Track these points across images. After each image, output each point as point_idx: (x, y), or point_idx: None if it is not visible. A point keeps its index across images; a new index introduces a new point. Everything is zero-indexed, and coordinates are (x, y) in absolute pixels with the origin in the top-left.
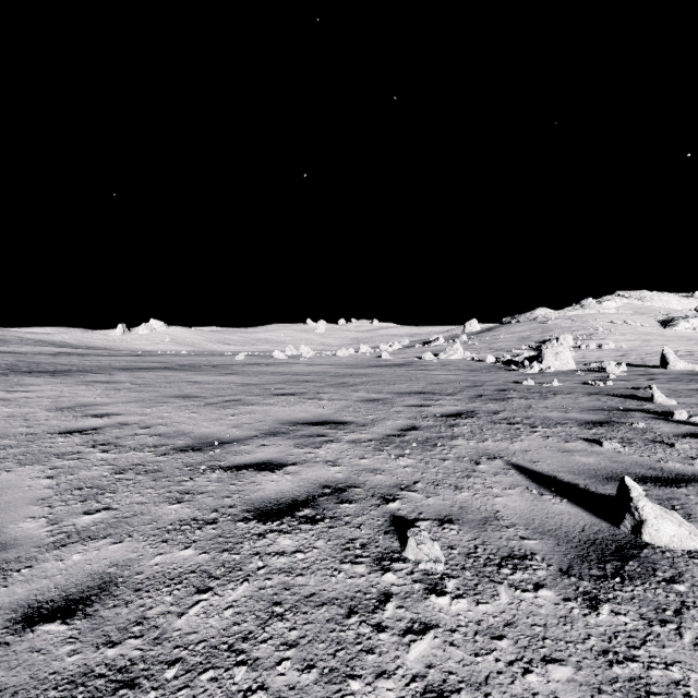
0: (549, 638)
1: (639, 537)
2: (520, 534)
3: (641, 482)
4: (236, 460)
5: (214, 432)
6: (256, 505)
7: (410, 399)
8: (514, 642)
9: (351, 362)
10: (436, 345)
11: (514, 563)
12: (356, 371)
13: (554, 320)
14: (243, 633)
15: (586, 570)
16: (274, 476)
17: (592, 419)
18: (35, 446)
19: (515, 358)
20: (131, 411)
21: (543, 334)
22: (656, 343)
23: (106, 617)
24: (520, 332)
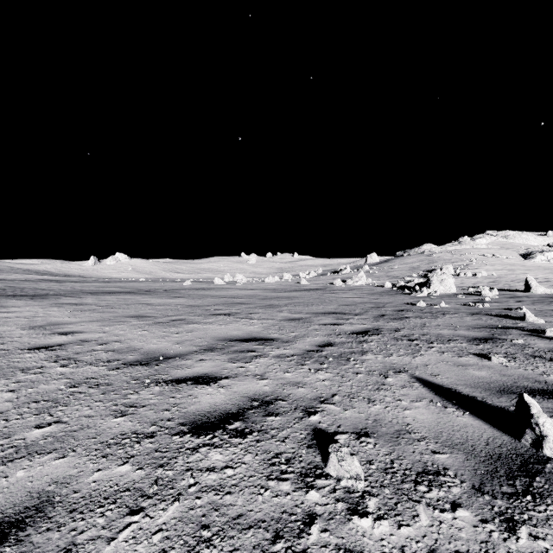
0: None
1: (540, 451)
2: (431, 448)
3: (531, 395)
4: (177, 374)
5: (160, 348)
6: (192, 418)
7: (325, 318)
8: None
9: (277, 287)
10: (344, 273)
11: (429, 479)
12: (280, 294)
13: (438, 253)
14: None
15: (497, 487)
16: (209, 389)
17: (478, 336)
18: (5, 361)
19: (407, 284)
20: (92, 329)
21: (429, 264)
22: (519, 271)
23: (36, 544)
24: (411, 263)
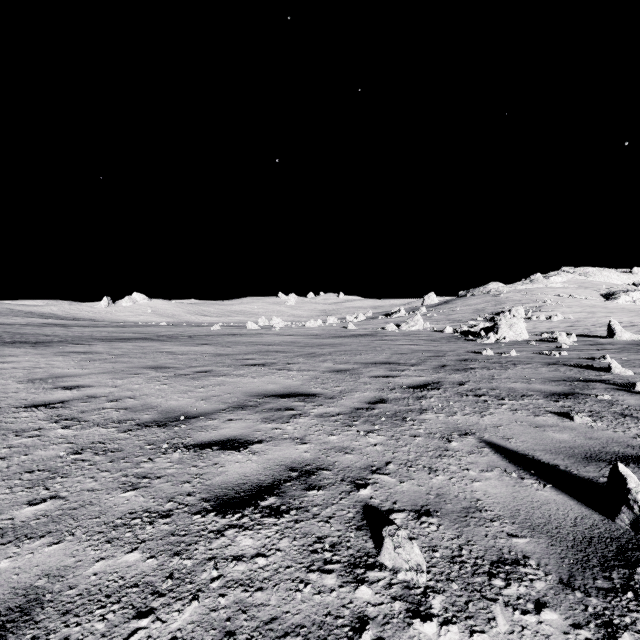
0: None
1: (639, 534)
2: (507, 530)
3: (623, 463)
4: (200, 437)
5: (181, 405)
6: (217, 492)
7: (376, 370)
8: None
9: (319, 333)
10: (398, 316)
11: (506, 570)
12: (323, 341)
13: (506, 293)
14: None
15: (590, 581)
16: (238, 455)
17: (556, 390)
18: None
19: (471, 328)
20: (102, 383)
21: (496, 306)
22: (600, 314)
23: None
24: (475, 304)
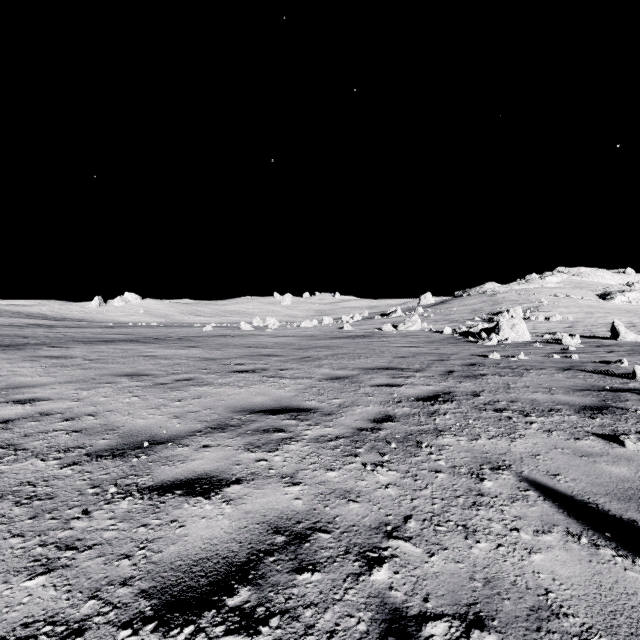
0: None
1: None
2: None
3: None
4: (162, 475)
5: (149, 425)
6: (166, 578)
7: (378, 377)
8: None
9: (315, 333)
10: (394, 316)
11: None
12: (319, 343)
13: (502, 293)
14: None
15: None
16: (207, 506)
17: (586, 403)
18: None
19: (470, 329)
20: (63, 395)
21: (493, 306)
22: (598, 315)
23: None
24: (472, 304)
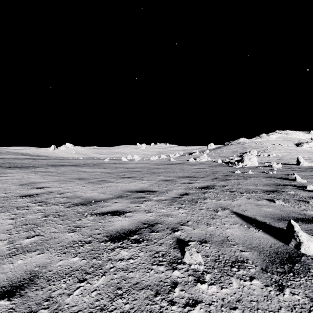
0: (260, 309)
1: (299, 250)
2: (240, 249)
3: (296, 221)
4: (102, 210)
5: (92, 196)
6: (111, 233)
7: (184, 180)
8: (242, 311)
9: (157, 162)
10: (195, 154)
11: (238, 265)
12: (159, 166)
13: (248, 143)
14: (101, 306)
15: (275, 269)
16: (120, 218)
17: (269, 189)
18: (7, 203)
19: (231, 160)
20: (54, 186)
21: (243, 149)
22: (294, 153)
23: (30, 296)
24: (233, 148)
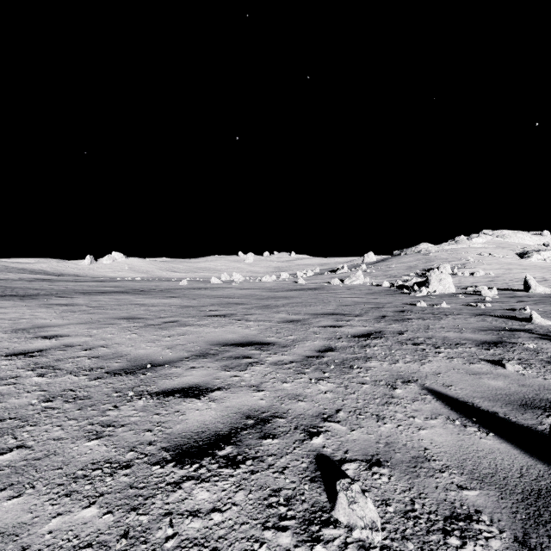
0: None
1: None
2: (457, 482)
3: None
4: (164, 385)
5: (149, 354)
6: (177, 441)
7: (324, 320)
8: None
9: (274, 287)
10: (342, 272)
11: (460, 527)
12: (277, 294)
13: (434, 252)
14: None
15: (545, 540)
16: (199, 403)
17: (486, 339)
18: None
19: (405, 283)
20: (79, 333)
21: (426, 264)
22: (516, 271)
23: None
24: (408, 262)
